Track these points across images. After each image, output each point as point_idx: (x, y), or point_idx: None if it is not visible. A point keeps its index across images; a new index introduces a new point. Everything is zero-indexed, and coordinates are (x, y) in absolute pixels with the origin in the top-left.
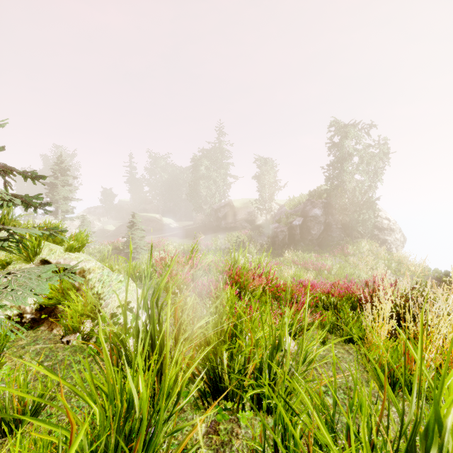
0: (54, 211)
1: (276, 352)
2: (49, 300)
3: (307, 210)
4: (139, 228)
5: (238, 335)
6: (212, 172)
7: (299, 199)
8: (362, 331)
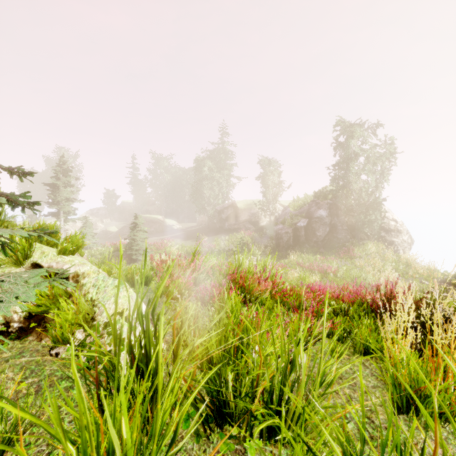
0: (56, 212)
1: (289, 373)
2: (37, 308)
3: (312, 211)
4: (141, 230)
5: (245, 350)
6: (215, 173)
7: (303, 200)
8: (378, 342)
